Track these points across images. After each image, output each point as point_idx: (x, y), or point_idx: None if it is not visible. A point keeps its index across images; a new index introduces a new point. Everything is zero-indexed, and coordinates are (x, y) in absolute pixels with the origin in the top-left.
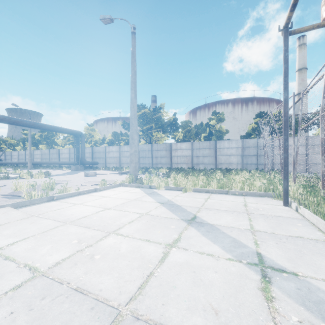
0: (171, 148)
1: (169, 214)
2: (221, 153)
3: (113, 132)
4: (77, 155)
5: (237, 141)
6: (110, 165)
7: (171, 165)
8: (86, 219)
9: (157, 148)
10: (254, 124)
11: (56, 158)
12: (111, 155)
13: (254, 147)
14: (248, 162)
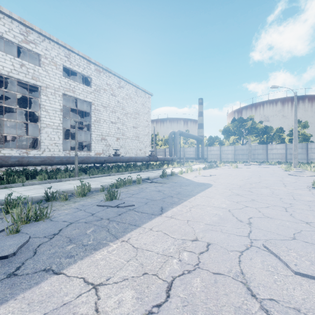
0: (267, 148)
1: None
2: (312, 151)
3: (209, 136)
4: (198, 153)
5: None
6: (211, 159)
7: (267, 160)
8: None
9: (255, 148)
10: None
11: (162, 155)
12: (213, 152)
13: None
14: None
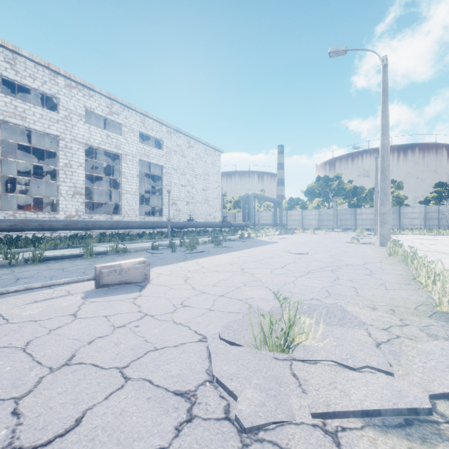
0: (356, 212)
1: (435, 237)
2: (404, 216)
3: (290, 198)
4: (275, 218)
5: (420, 207)
6: (292, 226)
7: (356, 227)
8: (416, 237)
9: (342, 212)
10: (435, 194)
11: (231, 221)
12: (293, 218)
13: (436, 212)
14: (430, 224)
